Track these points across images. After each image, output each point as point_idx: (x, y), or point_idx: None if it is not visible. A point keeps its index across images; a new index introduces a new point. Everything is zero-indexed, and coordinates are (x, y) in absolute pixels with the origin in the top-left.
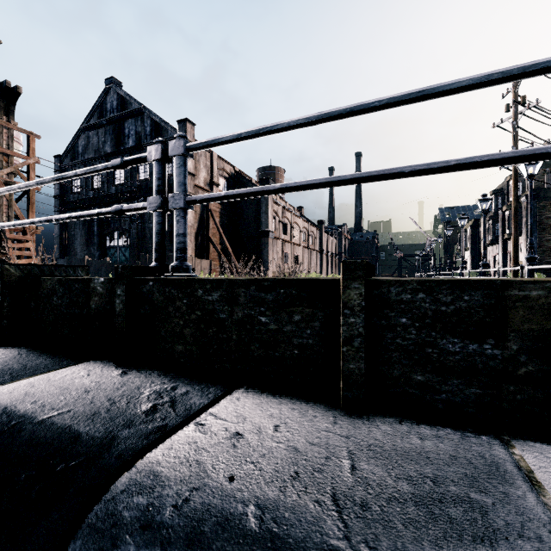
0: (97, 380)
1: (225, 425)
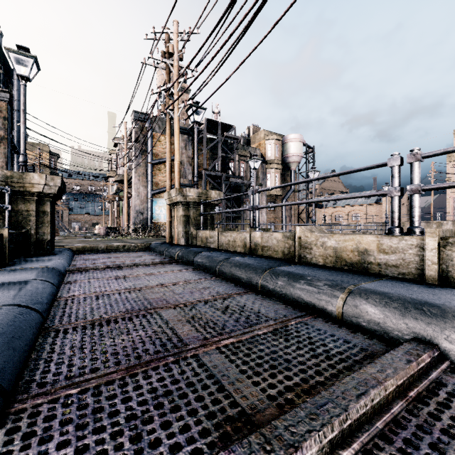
0: (1, 277)
1: (28, 266)
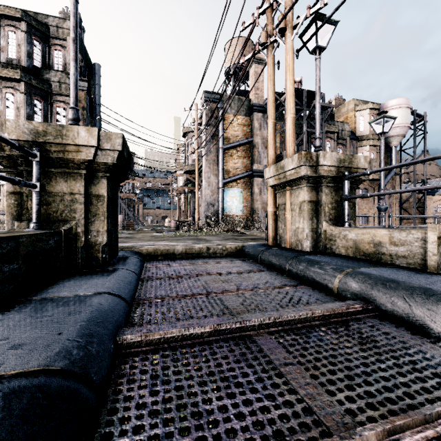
0: None
1: None
